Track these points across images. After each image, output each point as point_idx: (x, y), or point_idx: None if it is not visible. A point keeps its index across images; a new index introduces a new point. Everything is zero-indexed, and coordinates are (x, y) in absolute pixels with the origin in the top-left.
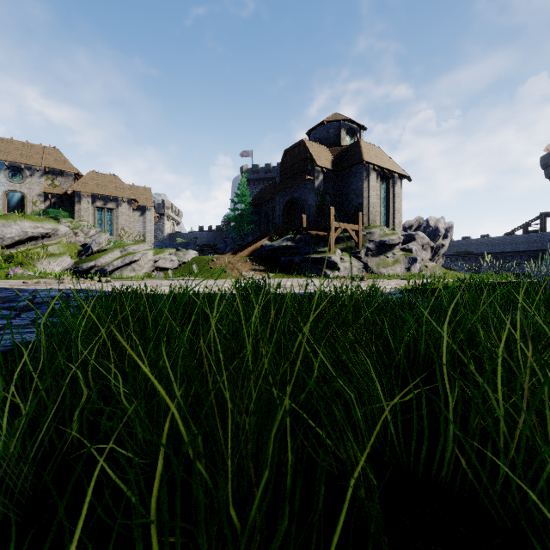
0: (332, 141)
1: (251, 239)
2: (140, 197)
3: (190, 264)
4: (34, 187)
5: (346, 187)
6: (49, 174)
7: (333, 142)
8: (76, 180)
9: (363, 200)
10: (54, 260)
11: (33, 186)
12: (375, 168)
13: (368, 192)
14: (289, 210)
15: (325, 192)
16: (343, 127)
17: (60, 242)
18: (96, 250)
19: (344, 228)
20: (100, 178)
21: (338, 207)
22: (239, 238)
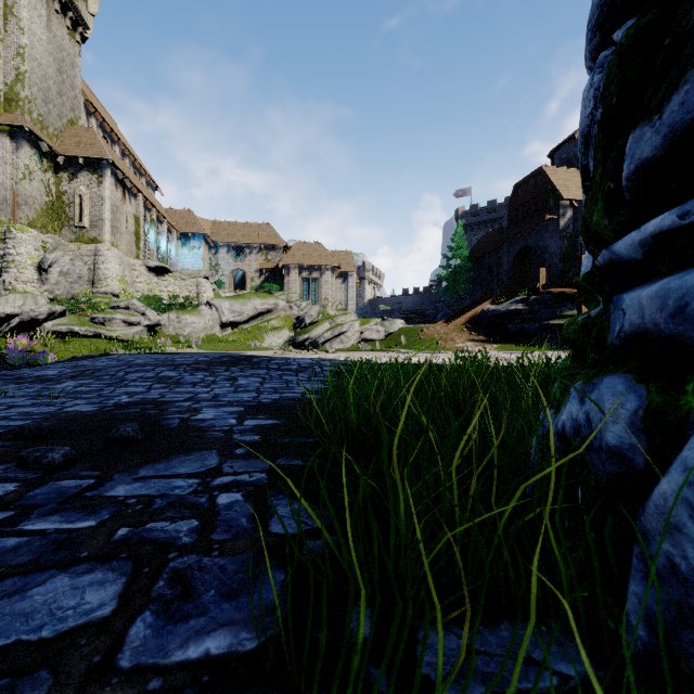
0: None
1: (468, 302)
2: (342, 262)
3: (397, 335)
4: (252, 264)
5: None
6: (263, 249)
7: None
8: (284, 253)
9: None
10: (277, 333)
11: (251, 264)
12: None
13: None
14: (520, 263)
15: (575, 234)
16: None
17: (279, 316)
18: (309, 323)
19: None
20: (306, 248)
21: None
22: (453, 301)
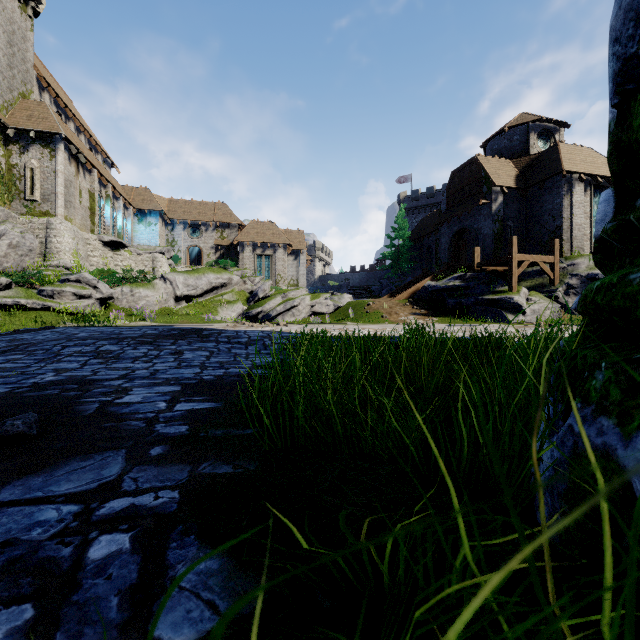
0: (516, 150)
1: (410, 279)
2: (294, 241)
3: (345, 308)
4: (208, 241)
5: (537, 208)
6: (219, 227)
7: (517, 151)
8: (239, 231)
9: (562, 222)
10: (231, 307)
11: (207, 240)
12: (581, 178)
13: (570, 211)
14: (457, 243)
15: (506, 217)
16: (532, 130)
17: (233, 290)
18: (262, 297)
19: (532, 260)
20: (260, 226)
21: (524, 234)
22: (396, 278)
